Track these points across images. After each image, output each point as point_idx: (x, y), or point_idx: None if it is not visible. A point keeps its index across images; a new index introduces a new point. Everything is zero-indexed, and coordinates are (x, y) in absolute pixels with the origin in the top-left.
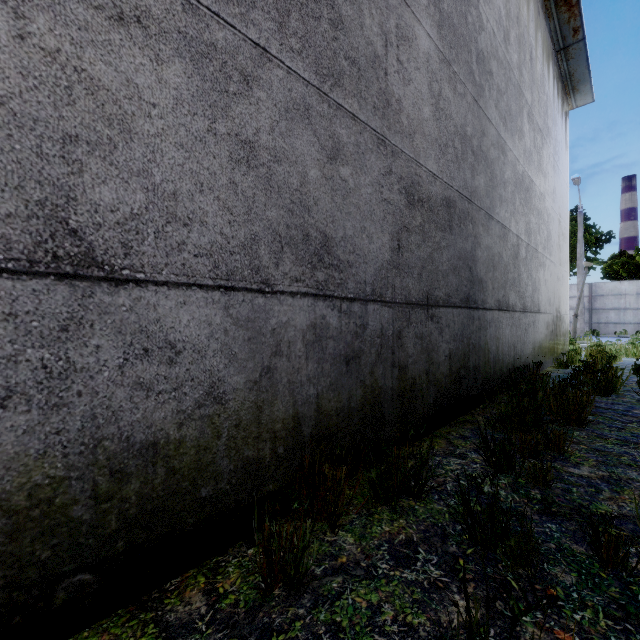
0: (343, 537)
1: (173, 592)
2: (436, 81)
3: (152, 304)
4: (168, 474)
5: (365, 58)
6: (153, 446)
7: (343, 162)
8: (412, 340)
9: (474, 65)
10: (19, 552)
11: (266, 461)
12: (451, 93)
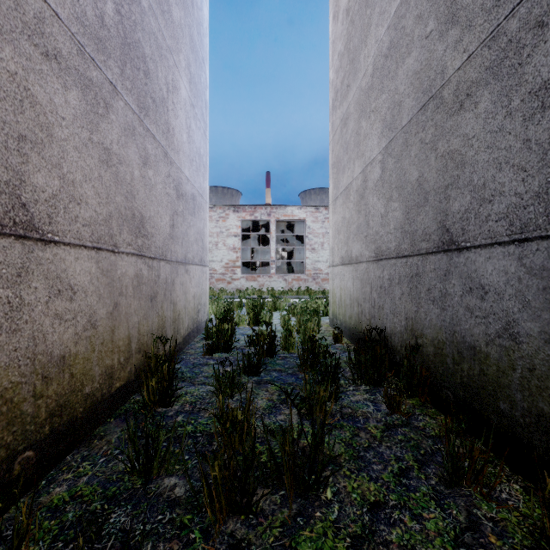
0: None
1: None
2: None
3: (473, 260)
4: (480, 372)
5: None
6: (473, 349)
7: None
8: None
9: None
10: (436, 363)
11: None
12: None
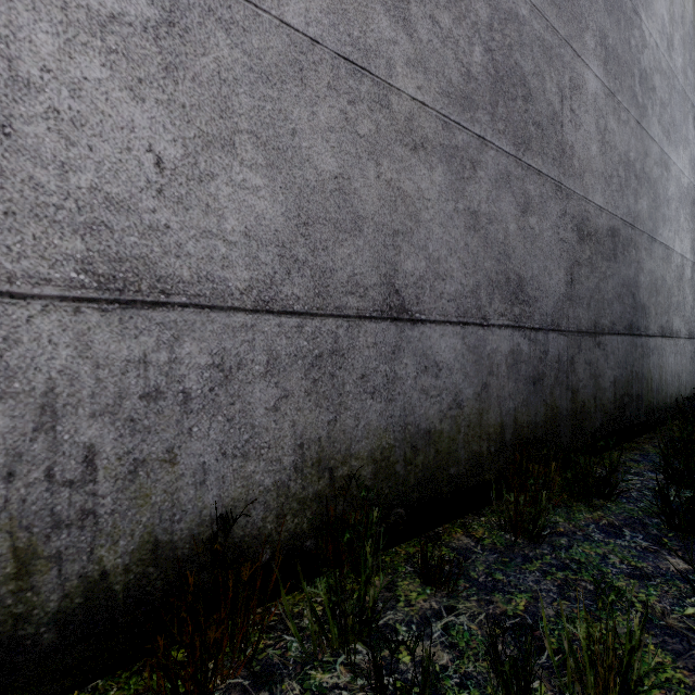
0: (553, 518)
1: (443, 534)
2: (602, 117)
3: (428, 336)
4: (435, 454)
5: (546, 118)
6: (428, 433)
7: (531, 213)
8: (582, 366)
9: (637, 87)
10: (377, 486)
11: (484, 456)
12: (615, 124)
